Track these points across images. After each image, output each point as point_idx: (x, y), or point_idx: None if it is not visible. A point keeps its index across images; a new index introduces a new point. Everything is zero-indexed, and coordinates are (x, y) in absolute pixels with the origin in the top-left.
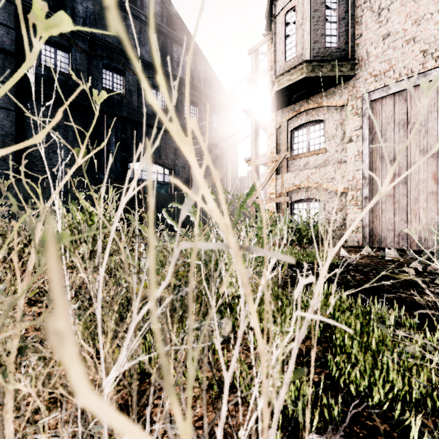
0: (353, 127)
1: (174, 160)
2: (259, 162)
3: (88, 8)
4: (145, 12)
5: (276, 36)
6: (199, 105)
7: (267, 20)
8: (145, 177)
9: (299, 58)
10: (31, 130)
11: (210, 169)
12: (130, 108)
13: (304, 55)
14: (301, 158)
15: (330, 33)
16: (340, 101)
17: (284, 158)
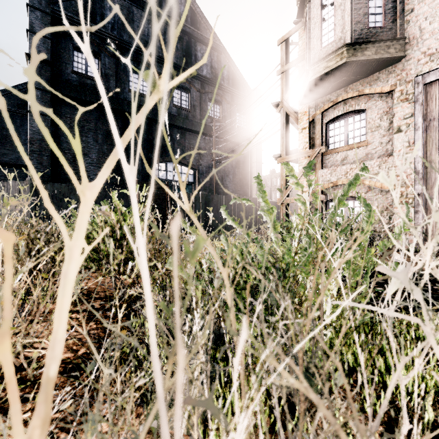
0: (402, 116)
1: (198, 160)
2: (290, 159)
3: (116, 13)
4: (170, 13)
5: (311, 21)
6: (223, 104)
7: (300, 5)
8: (170, 177)
9: (337, 42)
10: (64, 134)
11: (233, 168)
12: (156, 109)
13: (344, 39)
14: (338, 152)
15: (374, 11)
16: (386, 86)
17: (318, 153)
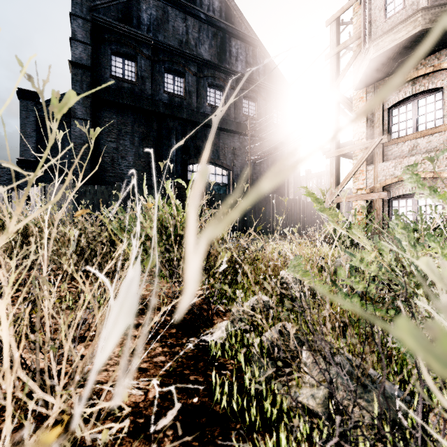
0: None
1: (232, 160)
2: (341, 152)
3: (151, 15)
4: (204, 9)
5: None
6: (258, 101)
7: None
8: None
9: (408, 9)
10: (103, 138)
11: (269, 168)
12: (190, 109)
13: (418, 3)
14: (404, 141)
15: None
16: None
17: (378, 144)
